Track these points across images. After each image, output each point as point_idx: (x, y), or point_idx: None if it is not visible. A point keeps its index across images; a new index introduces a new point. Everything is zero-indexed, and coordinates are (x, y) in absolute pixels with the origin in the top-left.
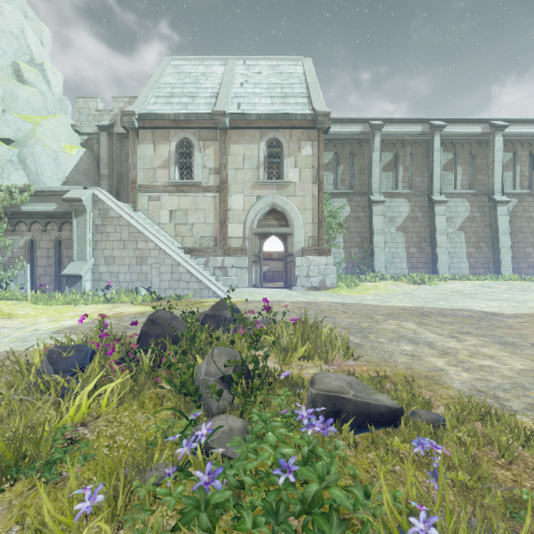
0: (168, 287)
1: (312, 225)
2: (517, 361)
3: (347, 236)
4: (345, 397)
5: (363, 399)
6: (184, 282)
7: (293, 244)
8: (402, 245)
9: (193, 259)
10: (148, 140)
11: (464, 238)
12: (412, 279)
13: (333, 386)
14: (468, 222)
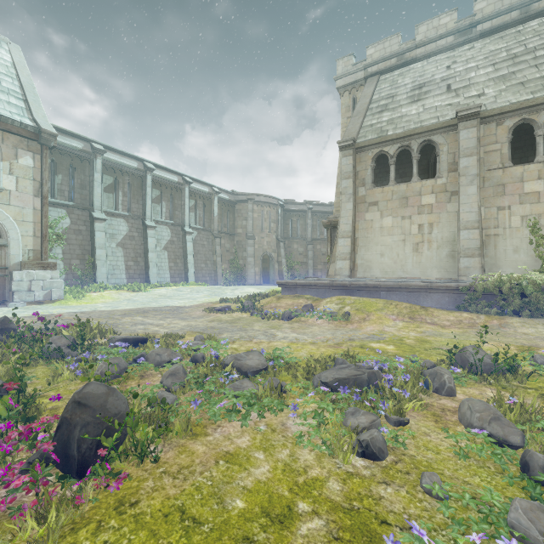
0: None
1: (34, 238)
2: (184, 323)
3: (67, 248)
4: (129, 338)
5: (136, 337)
6: None
7: (8, 257)
8: (122, 259)
9: None
10: None
11: (167, 255)
12: (132, 288)
13: (123, 337)
14: (170, 244)
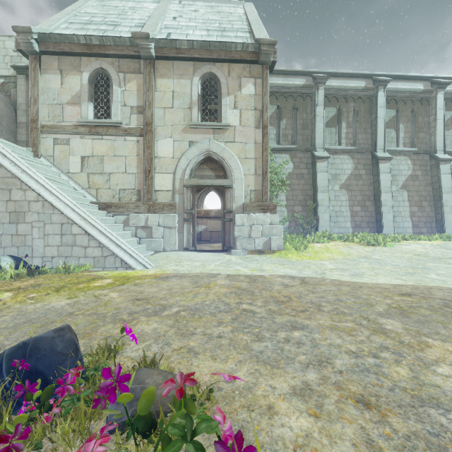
0: (56, 254)
1: (255, 177)
2: None
3: (290, 194)
4: None
5: None
6: (80, 247)
7: (232, 199)
8: (346, 204)
9: (109, 216)
10: (53, 69)
11: (407, 196)
12: (365, 240)
13: None
14: (411, 180)
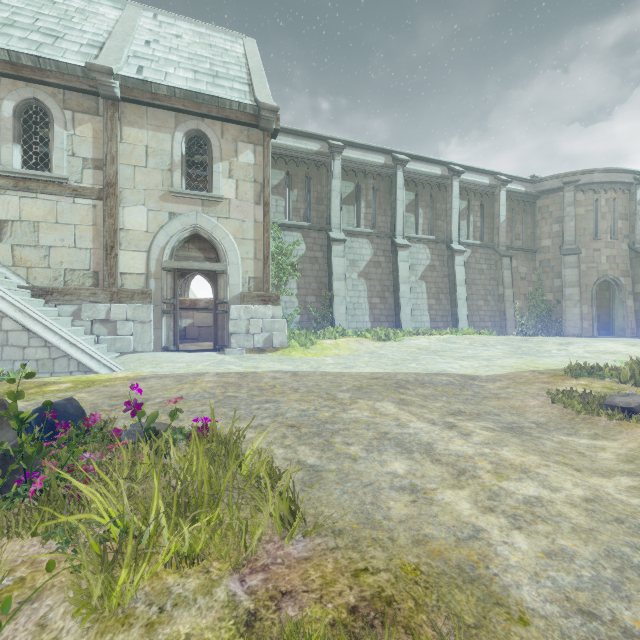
0: None
1: (254, 262)
2: (563, 476)
3: (302, 281)
4: None
5: None
6: (15, 348)
7: (226, 288)
8: (365, 294)
9: (49, 306)
10: None
11: (425, 288)
12: (377, 335)
13: None
14: (429, 271)
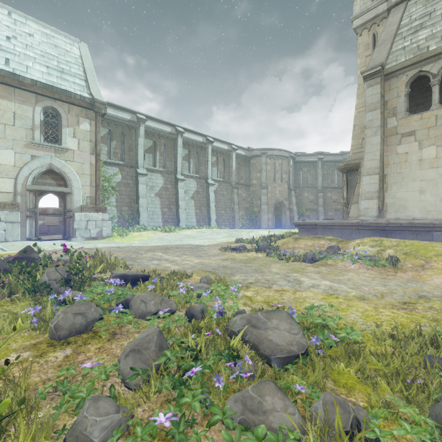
0: None
1: (90, 188)
2: (198, 260)
3: (119, 197)
4: (128, 274)
5: (135, 274)
6: None
7: (72, 202)
8: (159, 206)
9: None
10: None
11: (194, 203)
12: (164, 229)
13: (122, 273)
14: (196, 194)
